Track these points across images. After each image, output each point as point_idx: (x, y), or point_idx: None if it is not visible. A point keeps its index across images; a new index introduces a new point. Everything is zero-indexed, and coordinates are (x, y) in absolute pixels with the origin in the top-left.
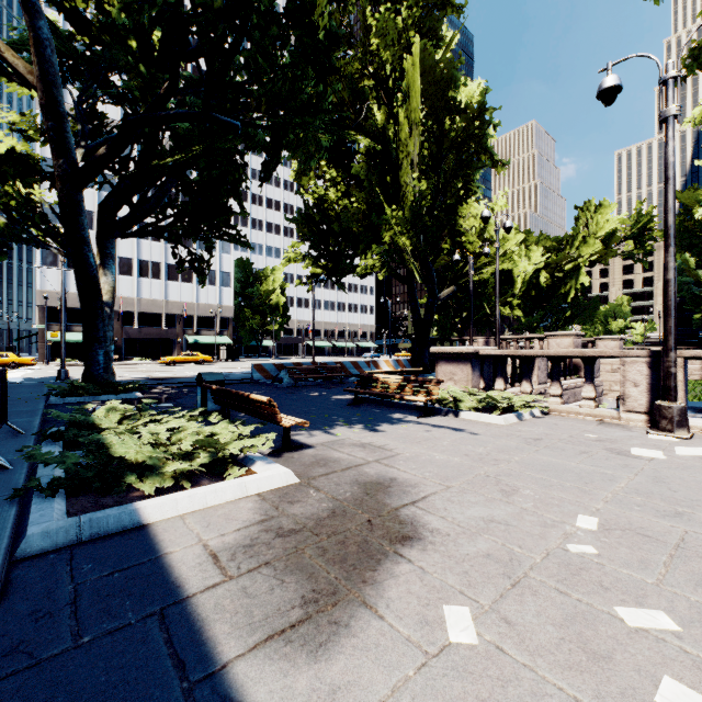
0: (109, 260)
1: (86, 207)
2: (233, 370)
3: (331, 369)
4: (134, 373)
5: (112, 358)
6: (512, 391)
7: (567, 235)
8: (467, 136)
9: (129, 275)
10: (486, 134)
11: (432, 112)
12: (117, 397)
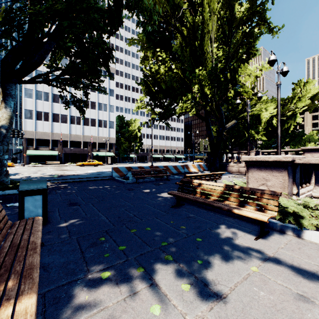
0: (8, 98)
1: (45, 91)
2: (109, 169)
3: (160, 170)
4: (56, 171)
5: (5, 164)
6: (303, 191)
7: (289, 97)
8: (251, 15)
9: (66, 123)
10: (266, 10)
11: (226, 3)
12: (2, 193)
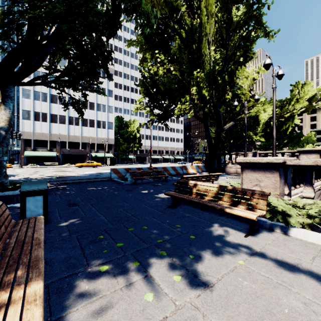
0: (8, 99)
1: (43, 91)
2: (108, 170)
3: (158, 172)
4: (54, 172)
5: (4, 165)
6: (297, 191)
7: (287, 98)
8: (248, 19)
9: (64, 124)
10: (262, 14)
11: (223, 7)
12: (2, 194)
